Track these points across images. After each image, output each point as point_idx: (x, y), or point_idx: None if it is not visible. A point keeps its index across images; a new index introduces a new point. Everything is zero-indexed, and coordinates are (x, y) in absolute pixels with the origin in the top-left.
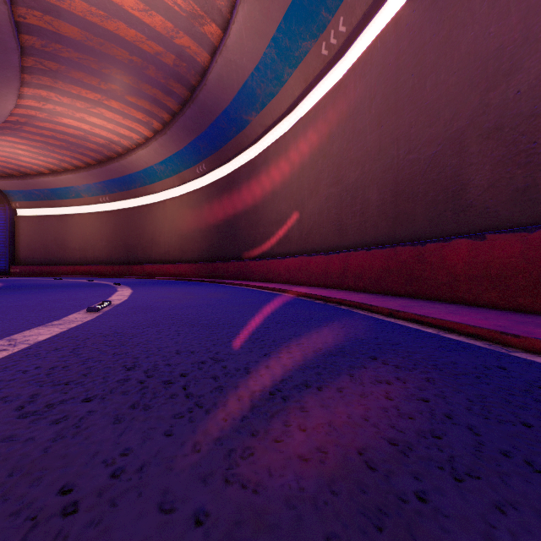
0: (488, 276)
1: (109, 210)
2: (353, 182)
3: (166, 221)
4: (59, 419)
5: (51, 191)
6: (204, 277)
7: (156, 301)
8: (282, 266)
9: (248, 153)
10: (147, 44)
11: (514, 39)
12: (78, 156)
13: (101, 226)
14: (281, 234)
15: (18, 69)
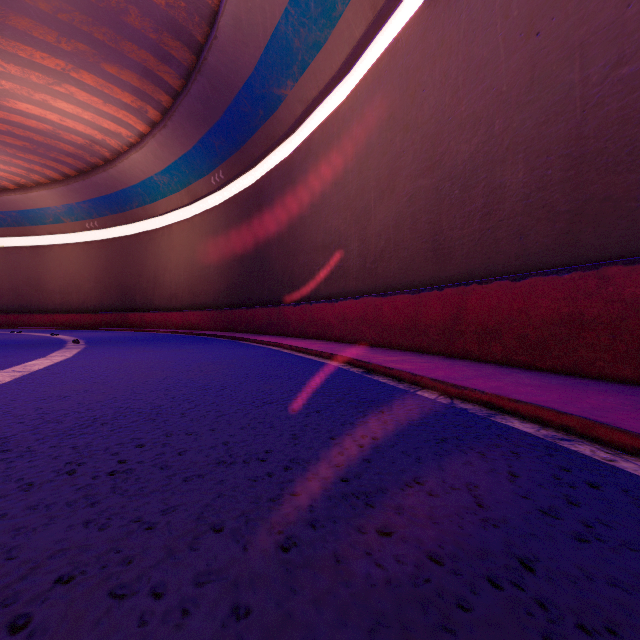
0: None
1: (99, 240)
2: (467, 159)
3: (172, 254)
4: None
5: (20, 214)
6: (221, 330)
7: (48, 393)
8: (334, 314)
9: (283, 150)
10: None
11: None
12: (51, 164)
13: (89, 262)
14: (332, 264)
15: None
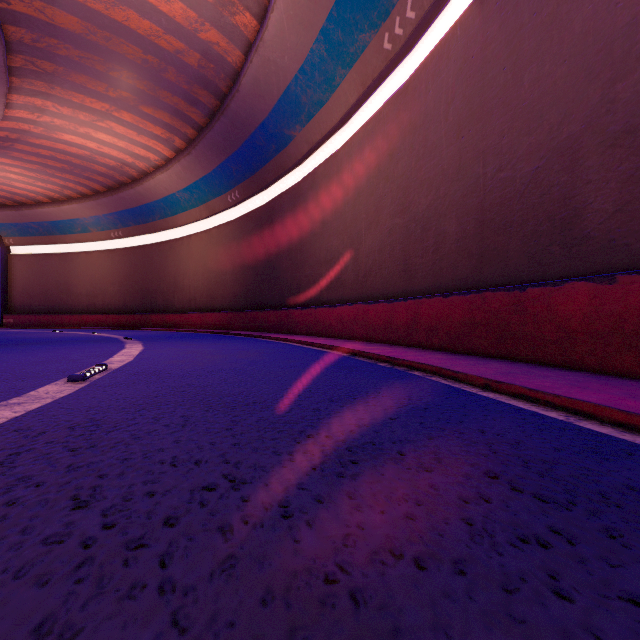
0: (619, 333)
1: (122, 248)
2: (424, 209)
3: (191, 261)
4: None
5: (51, 224)
6: (237, 329)
7: (169, 363)
8: (334, 316)
9: (292, 177)
10: (165, 39)
11: None
12: (83, 182)
13: (113, 267)
14: (332, 276)
15: (3, 70)
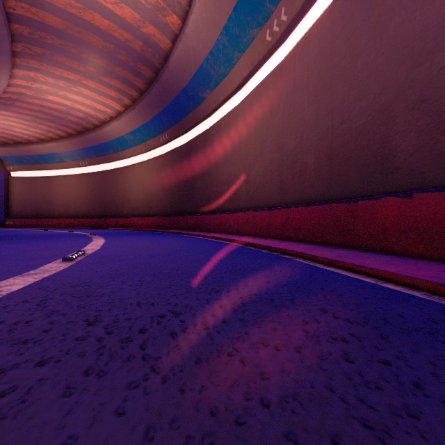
0: (415, 230)
1: (88, 173)
2: (293, 148)
3: (135, 182)
4: (5, 391)
5: (39, 157)
6: (166, 229)
7: (124, 250)
8: (232, 220)
9: (204, 125)
10: (118, 32)
11: (438, 21)
12: (61, 128)
13: (81, 186)
14: (232, 193)
15: (9, 53)
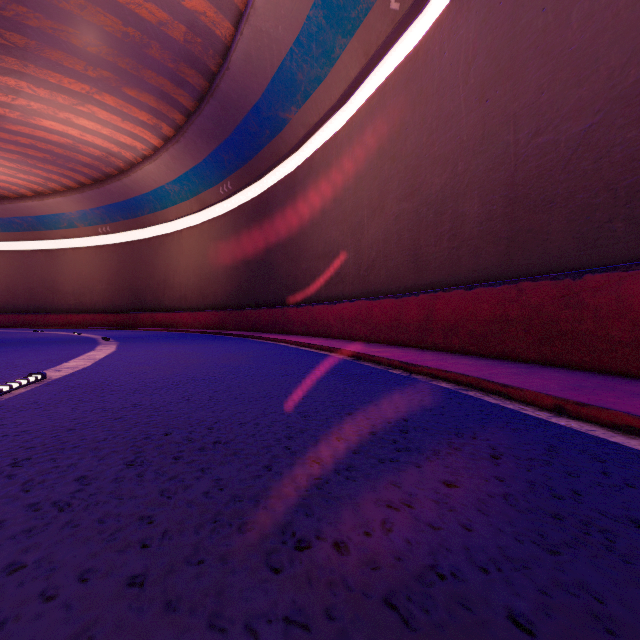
0: None
1: (111, 244)
2: (438, 190)
3: (182, 257)
4: None
5: (36, 219)
6: (229, 329)
7: (130, 371)
8: (333, 314)
9: (287, 165)
10: (146, 8)
11: None
12: (68, 173)
13: (101, 264)
14: (331, 271)
15: None
